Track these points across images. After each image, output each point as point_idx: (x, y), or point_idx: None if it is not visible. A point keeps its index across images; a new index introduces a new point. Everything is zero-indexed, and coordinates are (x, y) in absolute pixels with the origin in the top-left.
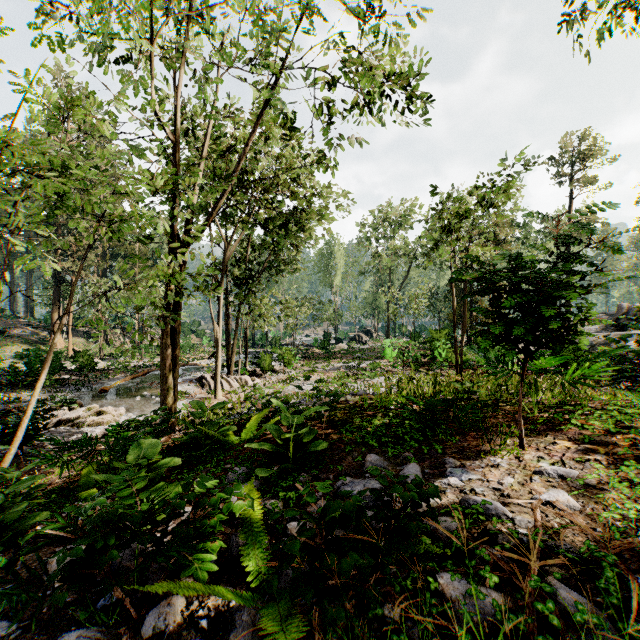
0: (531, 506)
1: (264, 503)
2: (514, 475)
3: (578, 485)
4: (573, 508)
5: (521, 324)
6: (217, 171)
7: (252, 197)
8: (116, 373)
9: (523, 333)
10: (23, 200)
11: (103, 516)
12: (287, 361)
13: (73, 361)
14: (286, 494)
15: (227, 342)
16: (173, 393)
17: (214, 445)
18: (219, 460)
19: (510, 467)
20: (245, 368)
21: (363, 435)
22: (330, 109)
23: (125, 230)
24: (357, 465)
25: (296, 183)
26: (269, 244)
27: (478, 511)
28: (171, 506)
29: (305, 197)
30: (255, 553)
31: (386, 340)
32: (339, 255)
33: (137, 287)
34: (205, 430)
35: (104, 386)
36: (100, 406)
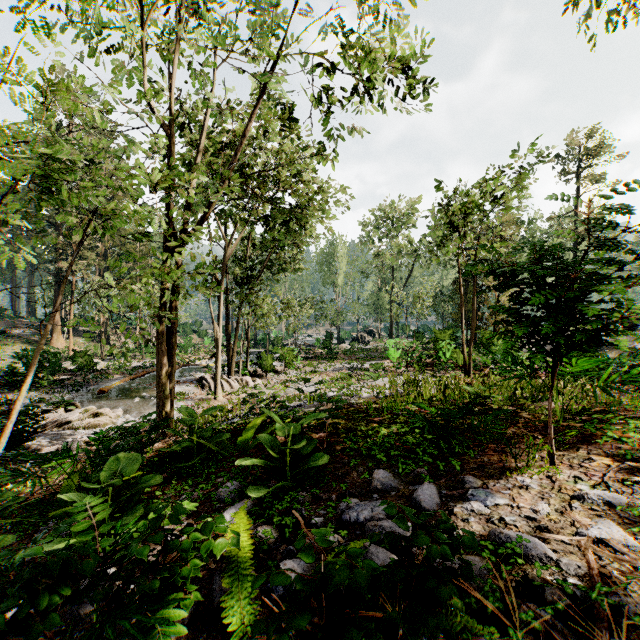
0: (577, 544)
1: (256, 530)
2: (549, 500)
3: (630, 515)
4: (631, 548)
5: (554, 323)
6: (216, 167)
7: (252, 194)
8: (116, 373)
9: (552, 333)
10: (9, 193)
11: (40, 569)
12: (289, 361)
13: (73, 361)
14: (282, 519)
15: (228, 342)
16: (169, 395)
17: (206, 455)
18: (211, 472)
19: (542, 489)
20: (246, 368)
21: (369, 446)
22: (332, 100)
23: (115, 224)
24: (363, 482)
25: (298, 180)
26: (270, 242)
27: (513, 550)
28: (130, 553)
29: (307, 194)
30: (240, 605)
31: (389, 340)
32: (341, 254)
33: (129, 284)
34: (196, 439)
35: (103, 387)
36: (97, 407)
